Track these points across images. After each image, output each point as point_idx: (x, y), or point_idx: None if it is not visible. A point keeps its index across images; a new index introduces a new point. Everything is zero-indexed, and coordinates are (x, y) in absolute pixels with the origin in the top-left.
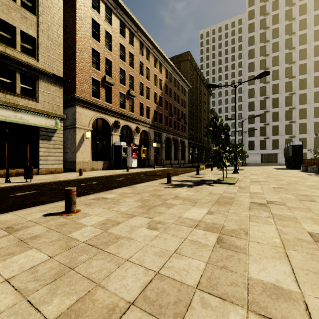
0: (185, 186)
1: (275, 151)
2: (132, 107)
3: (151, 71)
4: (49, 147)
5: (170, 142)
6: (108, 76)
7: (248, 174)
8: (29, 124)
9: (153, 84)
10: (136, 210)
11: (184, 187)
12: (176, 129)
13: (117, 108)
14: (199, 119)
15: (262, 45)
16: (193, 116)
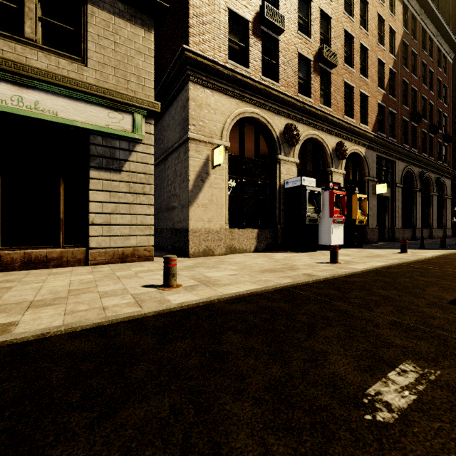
0: None
1: None
2: (326, 95)
3: (371, 6)
4: (117, 190)
5: (411, 185)
6: (269, 5)
7: None
8: (50, 118)
9: (375, 41)
10: None
11: None
12: (425, 153)
13: (291, 94)
14: None
15: None
16: None
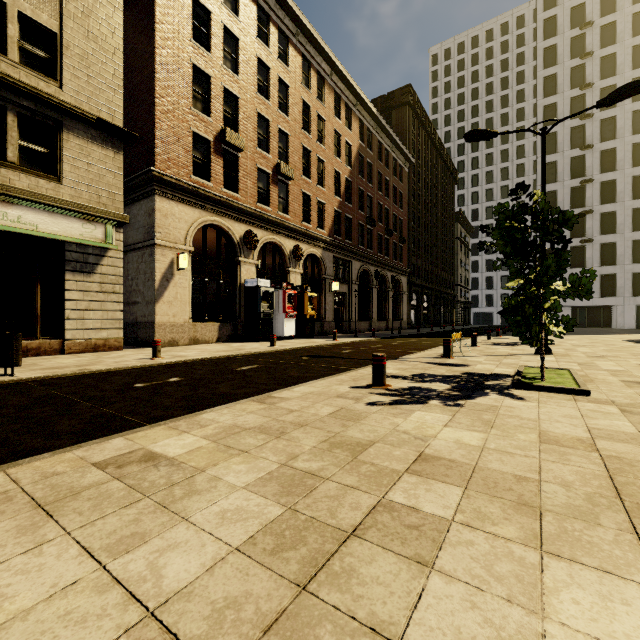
0: (433, 397)
1: (607, 301)
2: (285, 202)
3: (328, 123)
4: (90, 290)
5: (369, 282)
6: (230, 130)
7: (580, 356)
8: (37, 233)
9: (332, 154)
10: (242, 587)
11: (431, 404)
12: (382, 253)
13: (251, 203)
14: (430, 234)
15: (577, 63)
16: (419, 226)
